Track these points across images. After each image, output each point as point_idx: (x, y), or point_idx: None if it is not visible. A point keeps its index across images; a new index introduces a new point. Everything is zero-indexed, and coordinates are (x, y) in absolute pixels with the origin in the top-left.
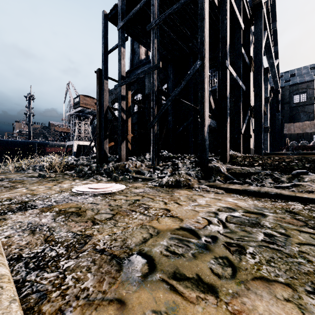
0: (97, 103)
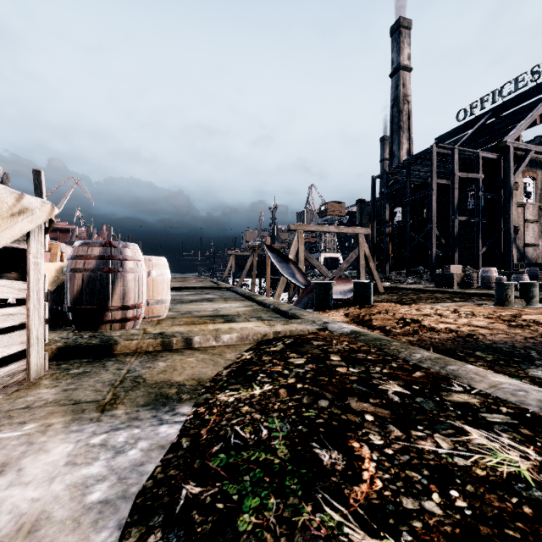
0: (368, 236)
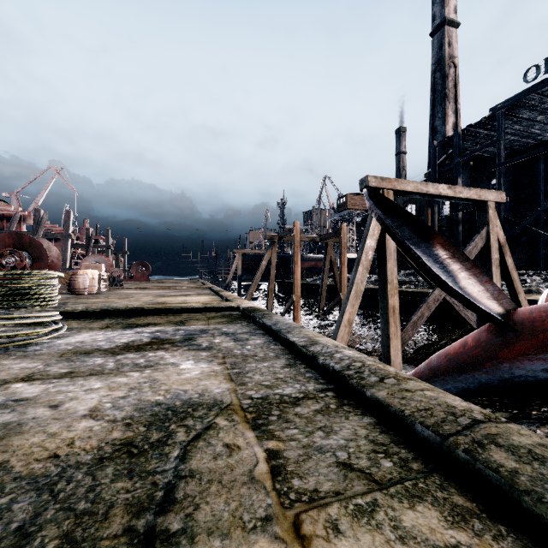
0: None
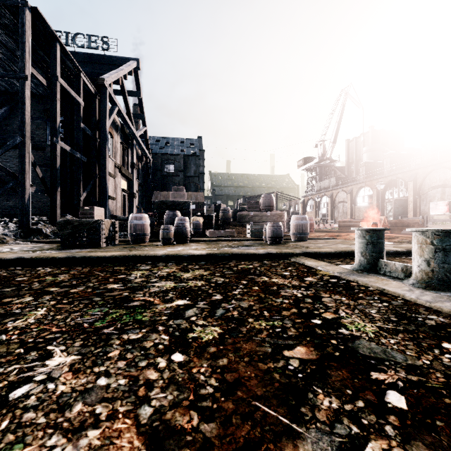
0: None
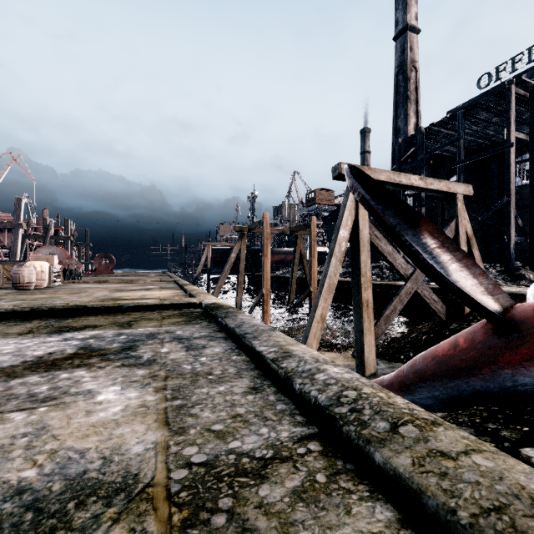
0: None
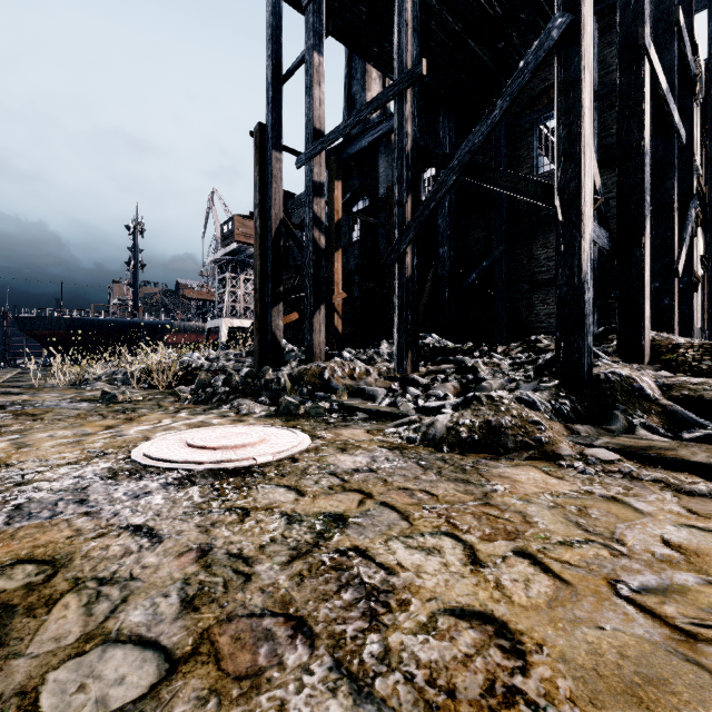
0: (255, 212)
